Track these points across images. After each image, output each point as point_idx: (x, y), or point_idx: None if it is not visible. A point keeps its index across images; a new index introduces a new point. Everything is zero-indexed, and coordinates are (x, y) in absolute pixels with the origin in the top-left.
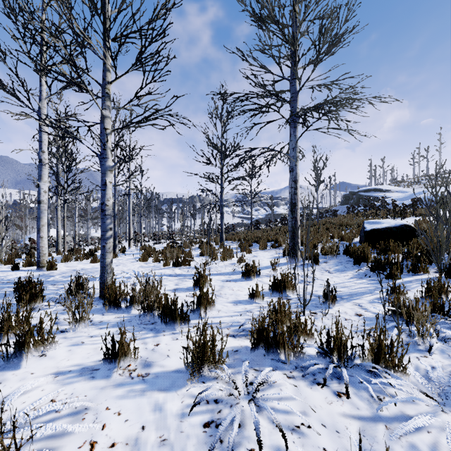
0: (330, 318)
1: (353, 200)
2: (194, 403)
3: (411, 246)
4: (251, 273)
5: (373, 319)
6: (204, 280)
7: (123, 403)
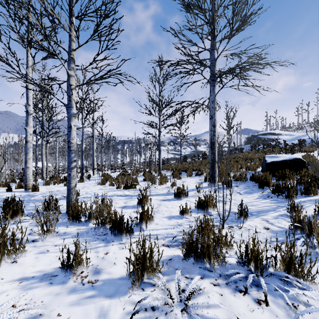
0: (244, 231)
1: (254, 141)
2: (134, 312)
3: (301, 174)
4: (181, 194)
5: (279, 232)
6: (145, 199)
7: (73, 309)
